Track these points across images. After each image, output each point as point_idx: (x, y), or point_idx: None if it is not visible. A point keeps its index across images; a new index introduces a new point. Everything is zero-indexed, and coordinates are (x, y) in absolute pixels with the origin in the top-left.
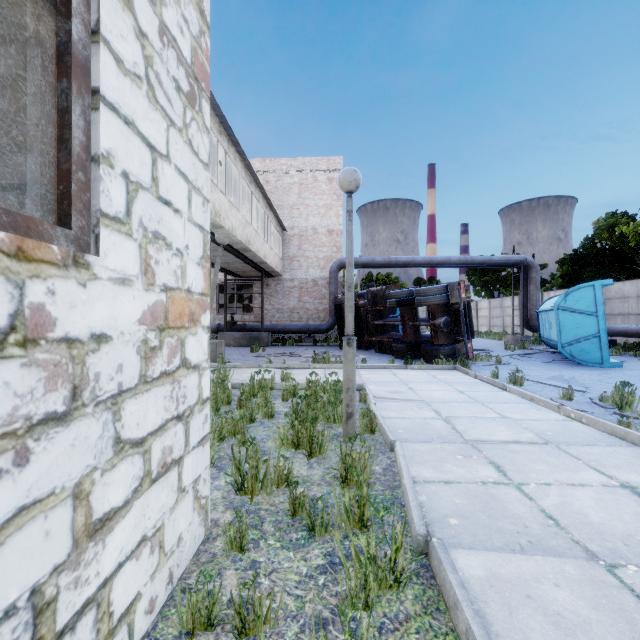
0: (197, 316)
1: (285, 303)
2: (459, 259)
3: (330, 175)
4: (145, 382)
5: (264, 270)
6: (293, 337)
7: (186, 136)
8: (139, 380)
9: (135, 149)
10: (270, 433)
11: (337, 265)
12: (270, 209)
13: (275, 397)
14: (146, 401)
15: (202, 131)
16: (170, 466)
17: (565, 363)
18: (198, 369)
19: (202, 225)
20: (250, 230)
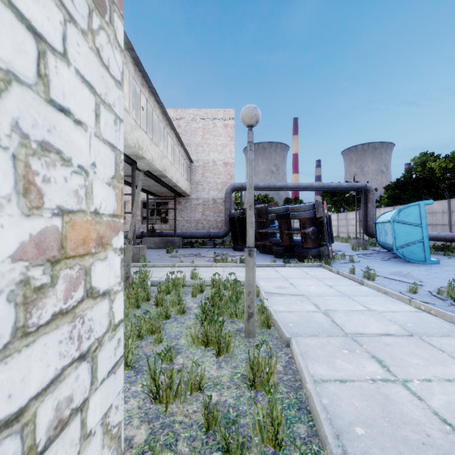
0: (107, 239)
1: (192, 216)
2: (319, 185)
3: (225, 122)
4: (24, 335)
5: (177, 191)
6: (198, 241)
7: (92, 43)
8: (12, 336)
9: (4, 25)
10: (182, 329)
11: (231, 188)
12: (181, 146)
13: (186, 293)
14: (26, 359)
15: (113, 46)
16: (68, 419)
17: (398, 261)
18: (108, 295)
19: (113, 144)
20: (166, 161)
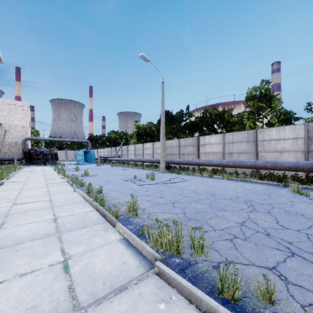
0: None
1: (2, 150)
2: (68, 140)
3: (23, 108)
4: None
5: None
6: (6, 162)
7: None
8: None
9: None
10: None
11: (25, 139)
12: None
13: None
14: None
15: None
16: None
17: (79, 165)
18: None
19: None
20: None
